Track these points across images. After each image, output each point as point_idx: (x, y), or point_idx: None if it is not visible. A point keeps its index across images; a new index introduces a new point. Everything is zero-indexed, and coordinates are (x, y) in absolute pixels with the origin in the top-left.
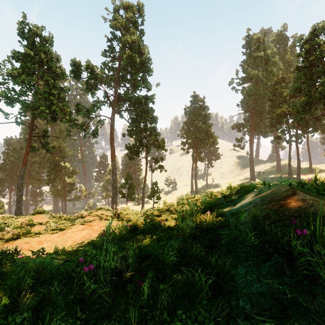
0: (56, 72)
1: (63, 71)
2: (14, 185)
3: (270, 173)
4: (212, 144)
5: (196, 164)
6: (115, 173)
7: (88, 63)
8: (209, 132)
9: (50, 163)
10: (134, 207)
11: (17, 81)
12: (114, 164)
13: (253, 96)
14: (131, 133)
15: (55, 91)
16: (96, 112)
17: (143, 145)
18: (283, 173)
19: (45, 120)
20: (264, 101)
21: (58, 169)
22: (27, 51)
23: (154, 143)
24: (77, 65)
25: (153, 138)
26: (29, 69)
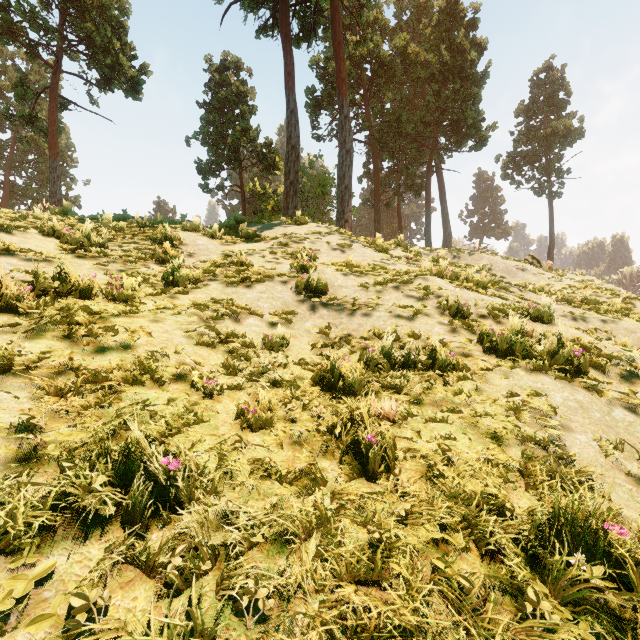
0: None
1: None
2: None
3: None
4: None
5: None
6: None
7: None
8: None
9: None
10: None
11: None
12: None
13: None
14: None
15: None
16: None
17: None
18: None
19: None
20: None
21: None
22: None
23: None
24: None
25: None
26: None
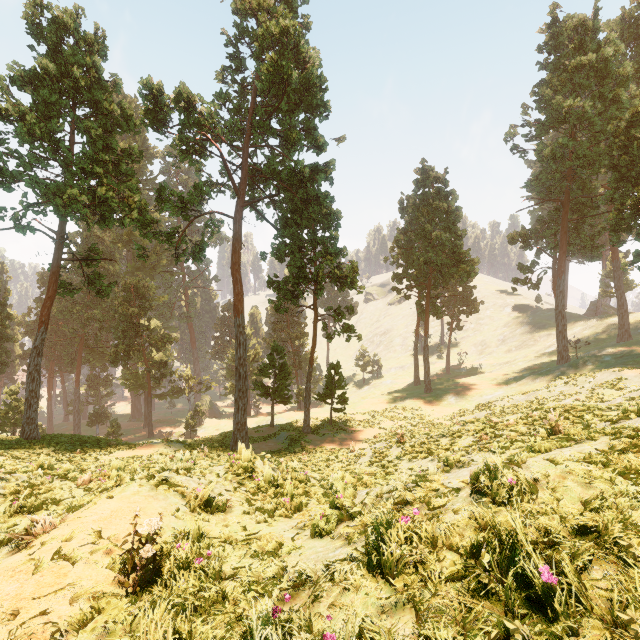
0: (110, 114)
1: (127, 113)
2: (57, 364)
3: (602, 344)
4: (464, 278)
5: (427, 322)
6: (243, 344)
7: (180, 89)
8: (459, 249)
9: (119, 321)
10: (291, 415)
11: (19, 131)
12: (239, 323)
13: (565, 163)
14: (280, 252)
15: (107, 156)
16: (201, 205)
17: (307, 279)
18: (638, 344)
19: (113, 234)
20: (596, 172)
21: (135, 334)
22: (43, 63)
23: (333, 274)
24: (156, 94)
25: (329, 262)
26: (46, 104)
